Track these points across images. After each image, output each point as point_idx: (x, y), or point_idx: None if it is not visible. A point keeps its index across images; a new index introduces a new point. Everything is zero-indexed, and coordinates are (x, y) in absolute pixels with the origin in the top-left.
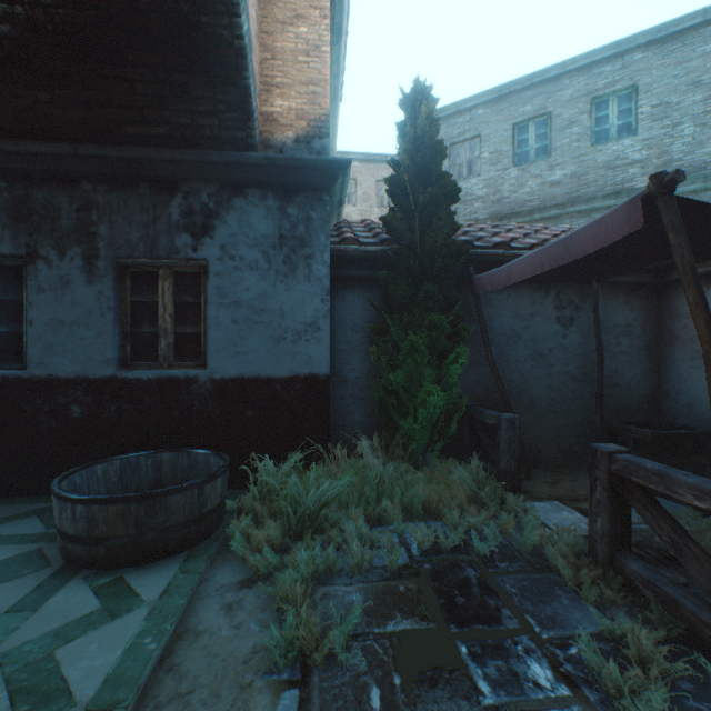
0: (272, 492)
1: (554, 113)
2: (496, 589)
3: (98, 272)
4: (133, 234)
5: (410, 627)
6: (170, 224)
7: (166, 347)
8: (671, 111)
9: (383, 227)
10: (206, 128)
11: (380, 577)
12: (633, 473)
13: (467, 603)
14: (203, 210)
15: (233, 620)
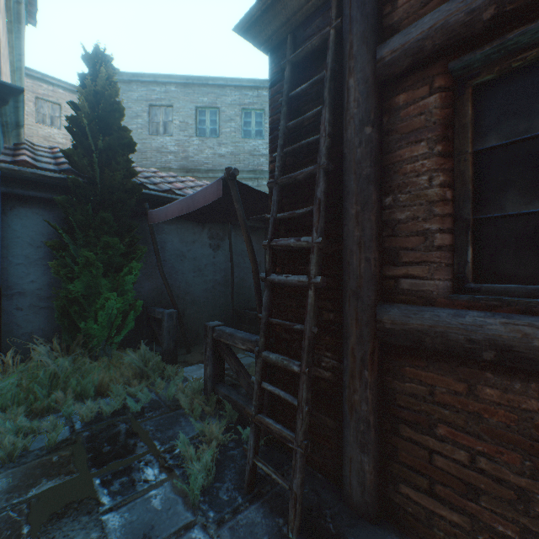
0: None
1: (222, 109)
2: (139, 432)
3: None
4: None
5: (53, 484)
6: None
7: None
8: None
9: (65, 158)
10: None
11: (35, 457)
12: (222, 336)
13: (112, 449)
14: None
15: None
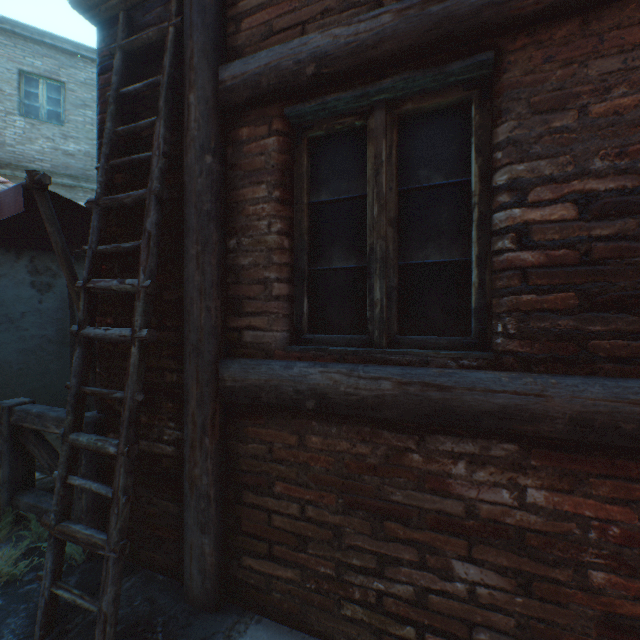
0: None
1: (70, 87)
2: None
3: None
4: None
5: None
6: None
7: None
8: None
9: None
10: None
11: None
12: (26, 420)
13: None
14: None
15: None
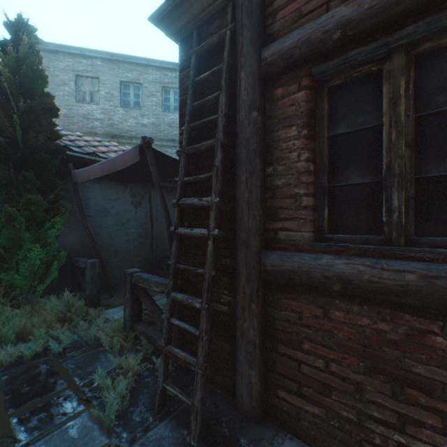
0: None
1: (144, 85)
2: (59, 370)
3: None
4: None
5: None
6: None
7: None
8: None
9: None
10: None
11: None
12: (139, 281)
13: (31, 389)
14: None
15: None
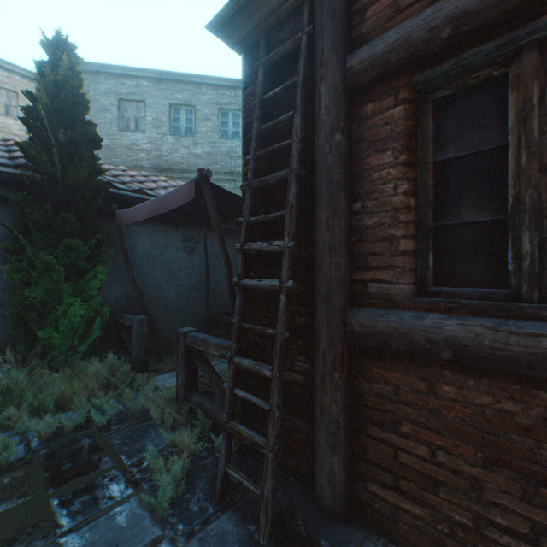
0: None
1: (198, 108)
2: (104, 446)
3: None
4: None
5: (4, 509)
6: None
7: None
8: None
9: (20, 152)
10: None
11: None
12: (195, 343)
13: (73, 466)
14: None
15: None
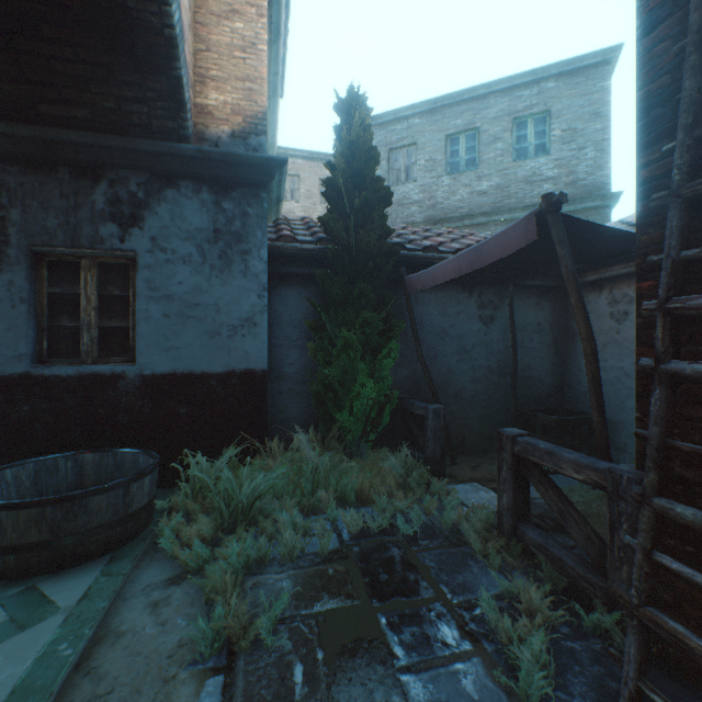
0: (206, 488)
1: (482, 129)
2: (416, 564)
3: (8, 260)
4: (51, 221)
5: (336, 605)
6: (94, 213)
7: (89, 341)
8: (577, 136)
9: (320, 226)
10: (134, 115)
11: (311, 562)
12: (531, 453)
13: (389, 579)
14: (132, 199)
15: (159, 617)
